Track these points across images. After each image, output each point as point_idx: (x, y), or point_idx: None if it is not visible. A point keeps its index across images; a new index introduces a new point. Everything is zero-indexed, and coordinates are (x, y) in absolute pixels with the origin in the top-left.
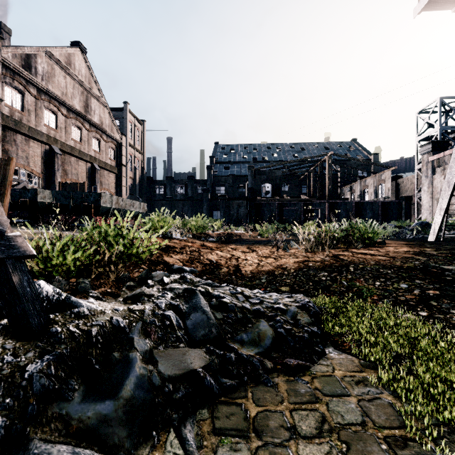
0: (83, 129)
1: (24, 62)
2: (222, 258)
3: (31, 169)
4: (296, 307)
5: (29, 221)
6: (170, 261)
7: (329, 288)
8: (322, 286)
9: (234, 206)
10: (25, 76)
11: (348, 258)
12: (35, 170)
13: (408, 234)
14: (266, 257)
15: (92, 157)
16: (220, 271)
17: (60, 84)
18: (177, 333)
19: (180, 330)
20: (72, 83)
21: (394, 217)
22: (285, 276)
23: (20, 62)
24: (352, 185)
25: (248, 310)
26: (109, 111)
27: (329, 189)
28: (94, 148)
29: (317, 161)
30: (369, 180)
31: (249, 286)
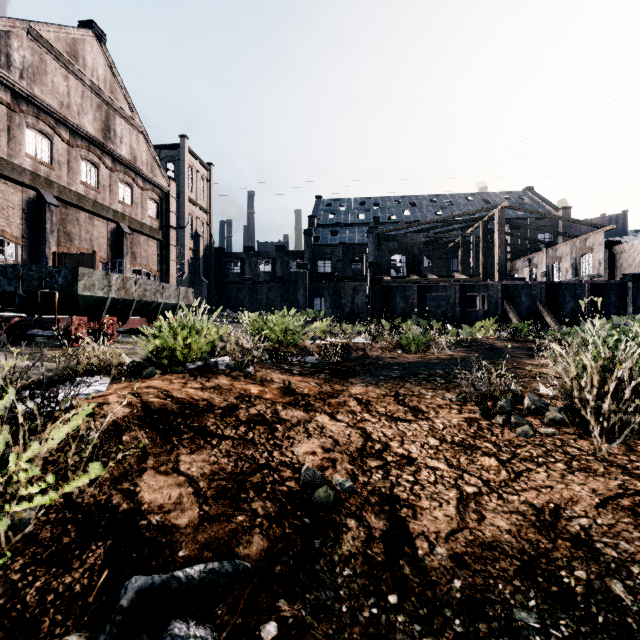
0: (102, 167)
1: None
2: (336, 453)
3: (1, 230)
4: None
5: None
6: (156, 504)
7: None
8: None
9: (348, 291)
10: None
11: None
12: (10, 233)
13: None
14: (467, 446)
15: (117, 213)
16: (334, 551)
17: (57, 88)
18: None
19: None
20: (79, 89)
21: (614, 308)
22: None
23: None
24: (531, 256)
25: None
26: (147, 140)
27: (500, 263)
28: (123, 198)
29: (479, 218)
30: (562, 248)
31: None
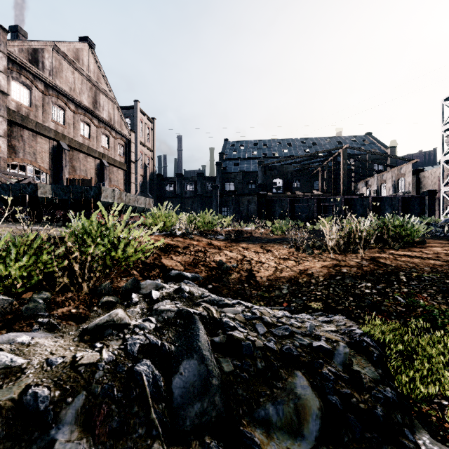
0: (92, 125)
1: (31, 56)
2: (231, 260)
3: (39, 165)
4: (347, 345)
5: (30, 217)
6: (169, 265)
7: (379, 306)
8: (368, 302)
9: (244, 202)
10: (32, 71)
11: (392, 262)
12: (43, 167)
13: (438, 232)
14: (285, 258)
15: (100, 153)
16: (229, 277)
17: (68, 79)
18: (150, 414)
19: (158, 404)
20: (80, 79)
21: (416, 213)
22: (313, 285)
23: (27, 56)
24: (367, 180)
25: (273, 352)
26: (118, 107)
27: (344, 184)
28: (103, 144)
29: (331, 154)
30: (387, 174)
31: (266, 299)
